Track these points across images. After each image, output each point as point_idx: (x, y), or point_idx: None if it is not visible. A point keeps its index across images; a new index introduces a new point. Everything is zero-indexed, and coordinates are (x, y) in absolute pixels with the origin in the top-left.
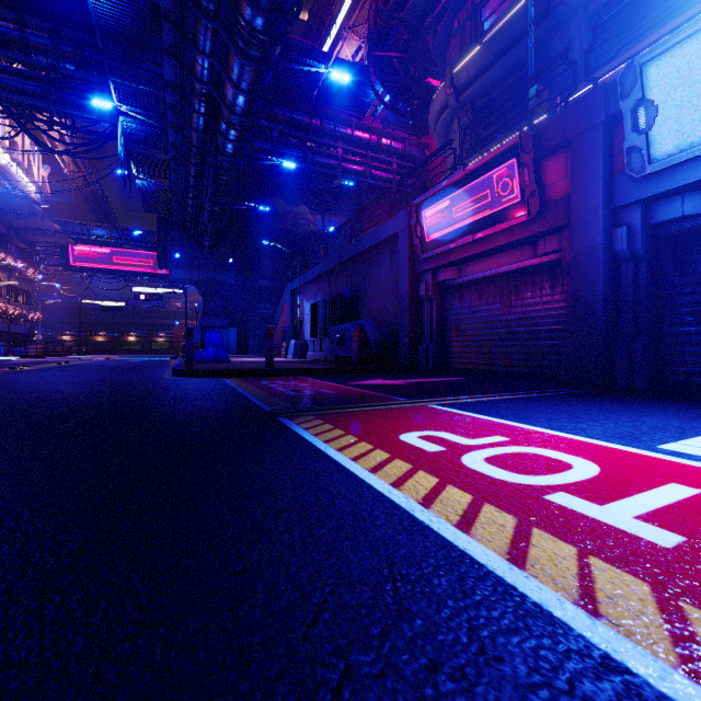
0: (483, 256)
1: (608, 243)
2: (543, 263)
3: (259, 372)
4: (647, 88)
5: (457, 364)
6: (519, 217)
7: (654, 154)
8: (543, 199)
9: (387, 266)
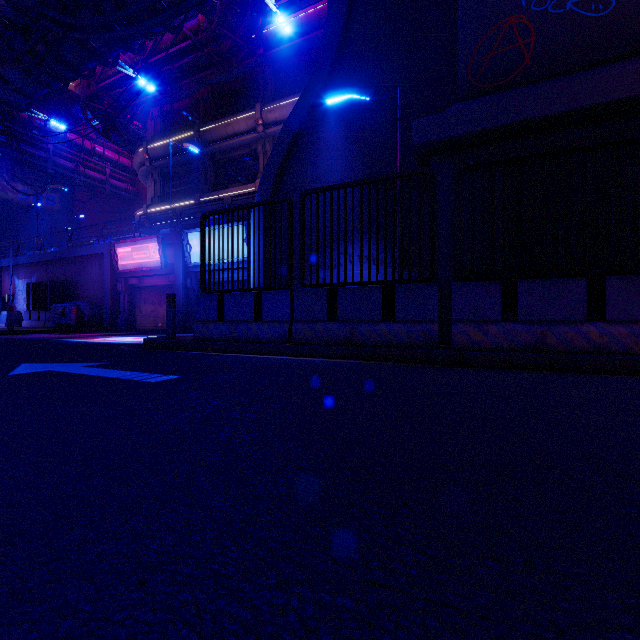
0: (150, 276)
1: (185, 283)
2: (172, 284)
3: (5, 332)
4: (189, 240)
5: (139, 326)
6: (159, 266)
7: (192, 260)
8: (167, 262)
9: (97, 269)
